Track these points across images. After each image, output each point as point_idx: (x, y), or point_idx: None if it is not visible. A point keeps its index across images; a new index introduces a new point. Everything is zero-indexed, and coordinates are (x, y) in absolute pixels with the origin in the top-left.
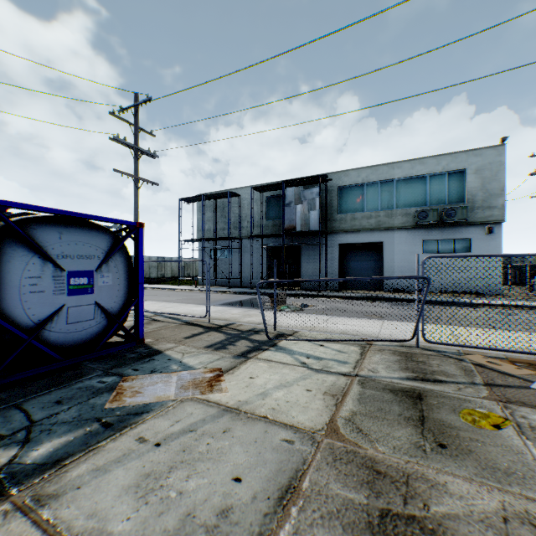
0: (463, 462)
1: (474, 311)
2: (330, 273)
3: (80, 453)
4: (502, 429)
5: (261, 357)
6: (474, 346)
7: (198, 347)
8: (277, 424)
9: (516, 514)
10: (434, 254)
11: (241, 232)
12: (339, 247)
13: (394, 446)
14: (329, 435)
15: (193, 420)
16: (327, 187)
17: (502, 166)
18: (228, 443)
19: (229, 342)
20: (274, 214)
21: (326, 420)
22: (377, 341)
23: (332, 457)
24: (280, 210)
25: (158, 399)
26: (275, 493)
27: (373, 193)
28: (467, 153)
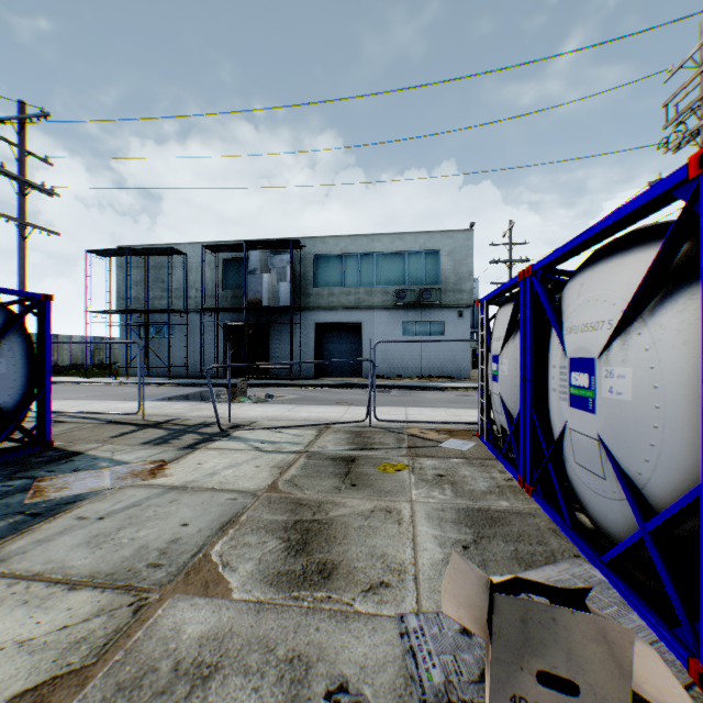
0: (364, 491)
1: (440, 394)
2: (305, 358)
3: (14, 535)
4: (401, 471)
5: (212, 446)
6: (414, 421)
7: (133, 445)
8: (224, 491)
9: (381, 508)
10: (412, 336)
11: (188, 303)
12: (315, 327)
13: (319, 490)
14: (269, 491)
15: (137, 499)
16: (302, 254)
17: (471, 251)
18: (175, 508)
19: (172, 437)
20: (234, 282)
21: (269, 483)
22: (335, 424)
23: (268, 502)
24: (242, 278)
25: (92, 490)
26: (217, 526)
27: (352, 267)
28: (442, 234)
